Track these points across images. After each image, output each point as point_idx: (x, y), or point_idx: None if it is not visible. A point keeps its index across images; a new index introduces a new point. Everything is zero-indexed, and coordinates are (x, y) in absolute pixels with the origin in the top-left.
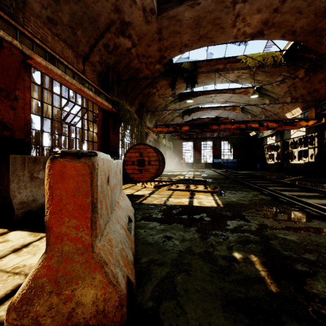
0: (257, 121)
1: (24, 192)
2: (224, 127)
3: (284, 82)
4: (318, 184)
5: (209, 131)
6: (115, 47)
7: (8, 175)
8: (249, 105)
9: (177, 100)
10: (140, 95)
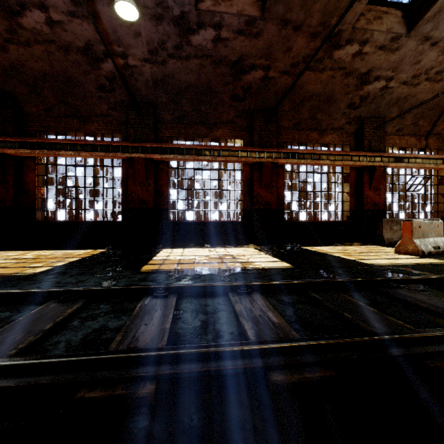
0: None
1: (387, 235)
2: None
3: None
4: None
5: None
6: None
7: (382, 227)
8: None
9: None
10: None
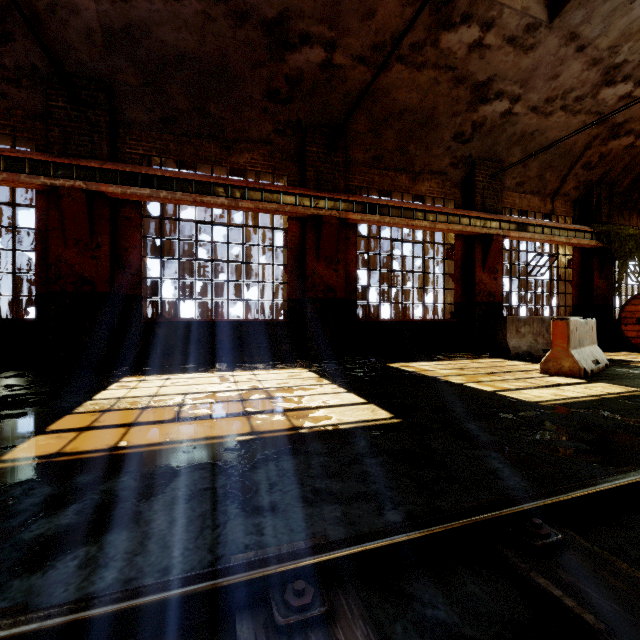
0: None
1: (513, 341)
2: None
3: None
4: None
5: None
6: (602, 157)
7: (505, 329)
8: None
9: None
10: None
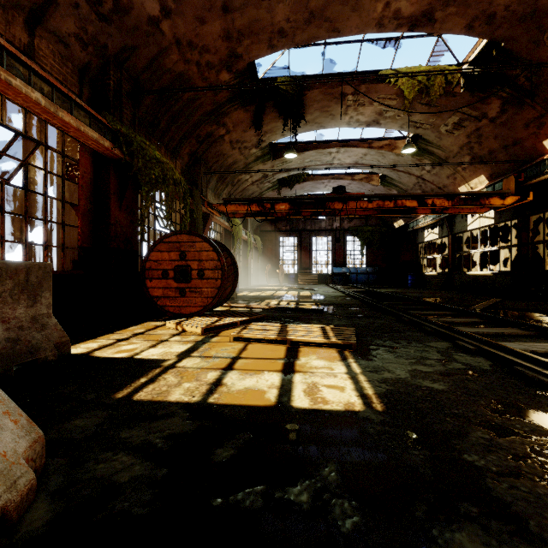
0: (416, 196)
1: None
2: (356, 205)
3: (461, 127)
4: (542, 317)
5: (326, 212)
6: (119, 7)
7: None
8: (396, 171)
9: (268, 155)
10: (192, 137)
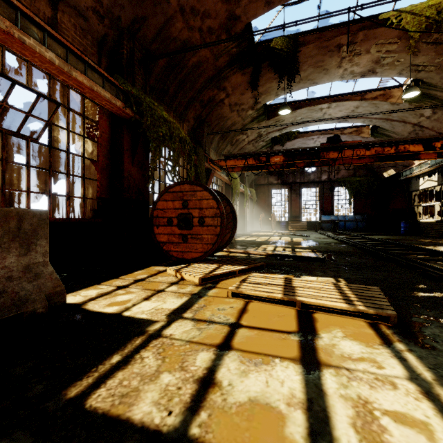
0: (421, 140)
1: None
2: (352, 153)
3: None
4: None
5: (321, 162)
6: None
7: None
8: (390, 121)
9: (262, 116)
10: (196, 102)
